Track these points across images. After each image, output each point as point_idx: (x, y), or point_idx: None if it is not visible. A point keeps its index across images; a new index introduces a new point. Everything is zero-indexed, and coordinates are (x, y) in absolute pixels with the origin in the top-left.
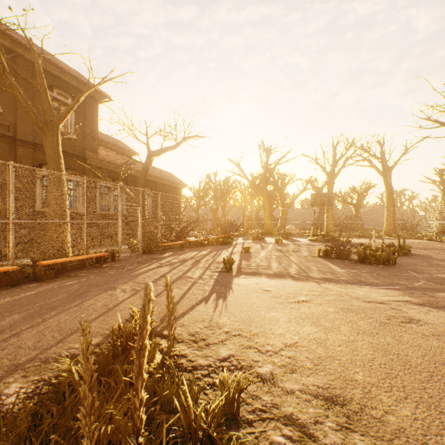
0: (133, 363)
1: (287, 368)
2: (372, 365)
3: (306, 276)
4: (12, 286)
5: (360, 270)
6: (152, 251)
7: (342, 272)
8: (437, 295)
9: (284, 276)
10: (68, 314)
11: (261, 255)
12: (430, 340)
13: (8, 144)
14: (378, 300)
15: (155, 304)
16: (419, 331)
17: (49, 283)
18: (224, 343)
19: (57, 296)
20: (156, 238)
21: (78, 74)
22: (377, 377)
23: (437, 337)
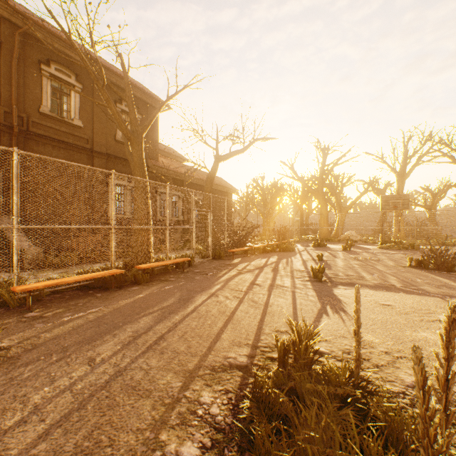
0: (321, 382)
1: None
2: None
3: (418, 289)
4: (118, 288)
5: None
6: (221, 257)
7: None
8: None
9: (390, 288)
10: (193, 320)
11: (340, 264)
12: None
13: (87, 155)
14: None
15: (273, 314)
16: None
17: (149, 286)
18: (395, 366)
19: (167, 300)
20: (221, 244)
21: (142, 85)
22: None
23: None
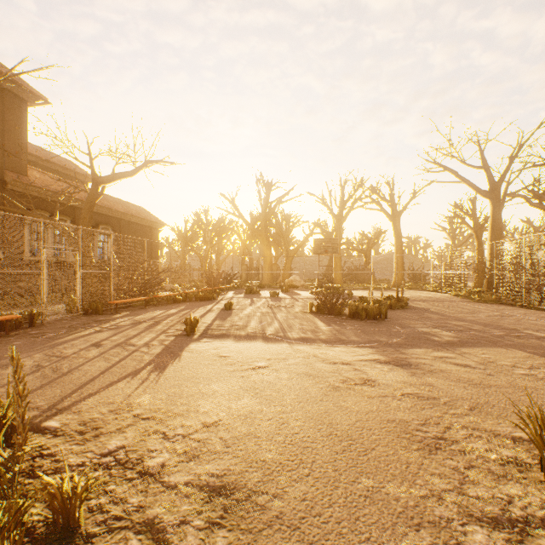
0: None
1: (187, 456)
2: (293, 439)
3: (282, 336)
4: None
5: (346, 327)
6: (99, 311)
7: (325, 330)
8: (408, 352)
9: (256, 337)
10: None
11: (244, 312)
12: (372, 403)
13: None
14: (346, 360)
15: (56, 385)
16: (368, 393)
17: None
18: (122, 431)
19: None
20: (108, 294)
21: None
22: (290, 454)
23: (382, 399)
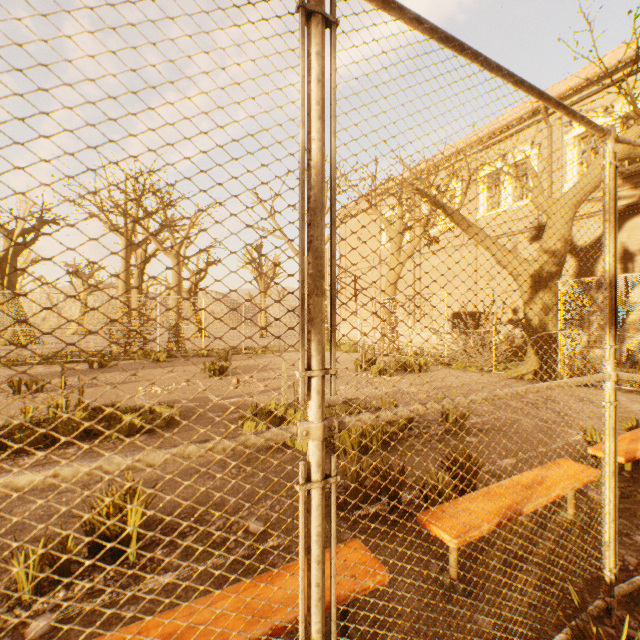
0: None
1: None
2: None
3: None
4: None
5: None
6: None
7: None
8: None
9: None
10: None
11: None
12: None
13: None
14: None
15: None
16: None
17: None
18: None
19: None
20: None
21: None
22: None
23: None
